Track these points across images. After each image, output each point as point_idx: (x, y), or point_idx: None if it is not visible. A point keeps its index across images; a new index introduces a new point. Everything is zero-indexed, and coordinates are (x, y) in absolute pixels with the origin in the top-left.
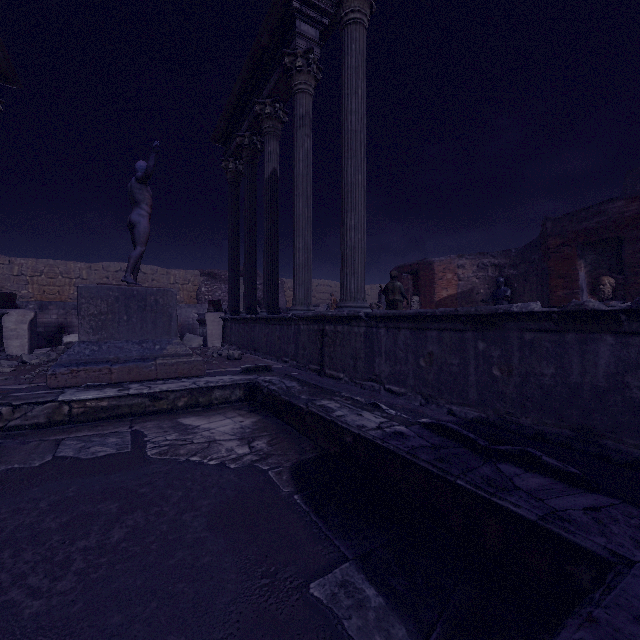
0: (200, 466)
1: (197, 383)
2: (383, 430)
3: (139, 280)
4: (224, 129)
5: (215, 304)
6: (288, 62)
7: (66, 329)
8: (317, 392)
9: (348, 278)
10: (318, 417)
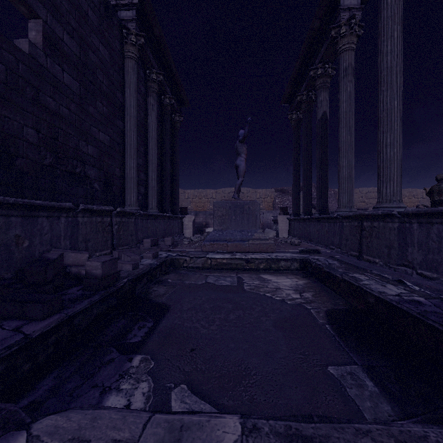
0: (270, 298)
1: (270, 256)
2: (401, 297)
3: (240, 197)
4: (289, 93)
5: (284, 210)
6: (334, 33)
7: (206, 225)
8: (352, 268)
9: (384, 185)
10: (349, 283)
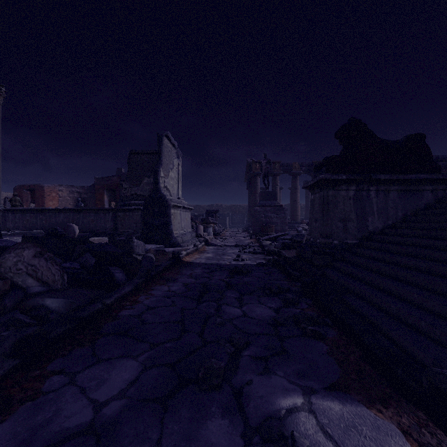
0: None
1: None
2: None
3: None
4: None
5: None
6: None
7: None
8: None
9: None
10: None
